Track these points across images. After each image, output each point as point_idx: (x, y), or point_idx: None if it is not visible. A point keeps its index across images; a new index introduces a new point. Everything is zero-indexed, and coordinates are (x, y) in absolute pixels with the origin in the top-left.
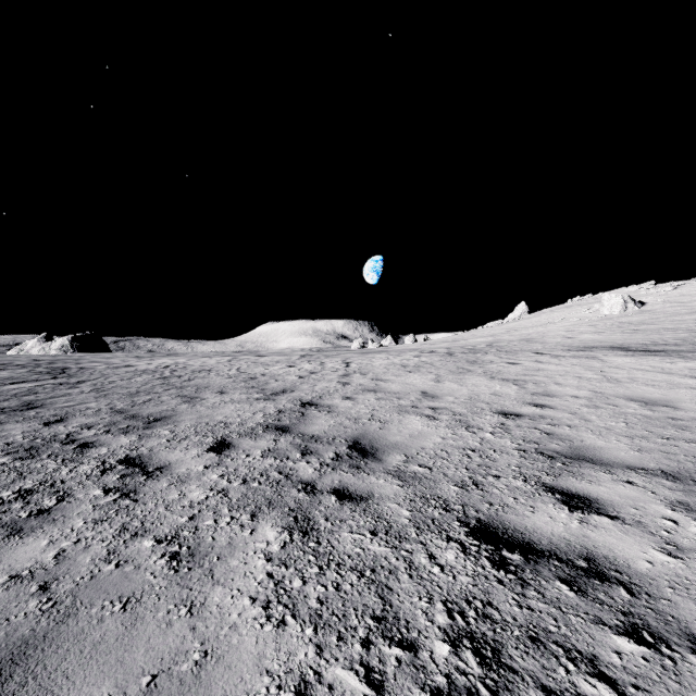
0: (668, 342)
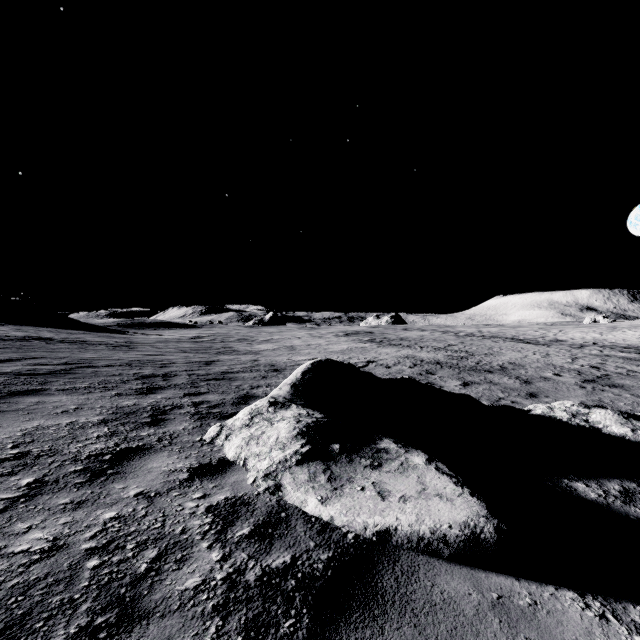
0: None
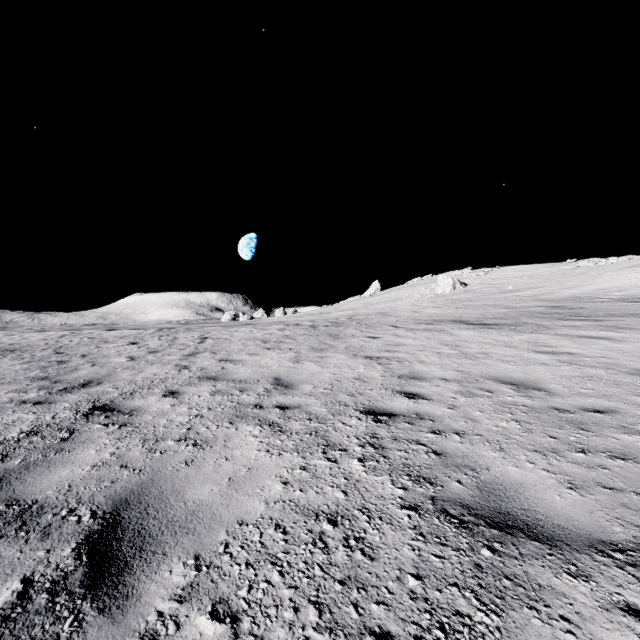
0: (495, 316)
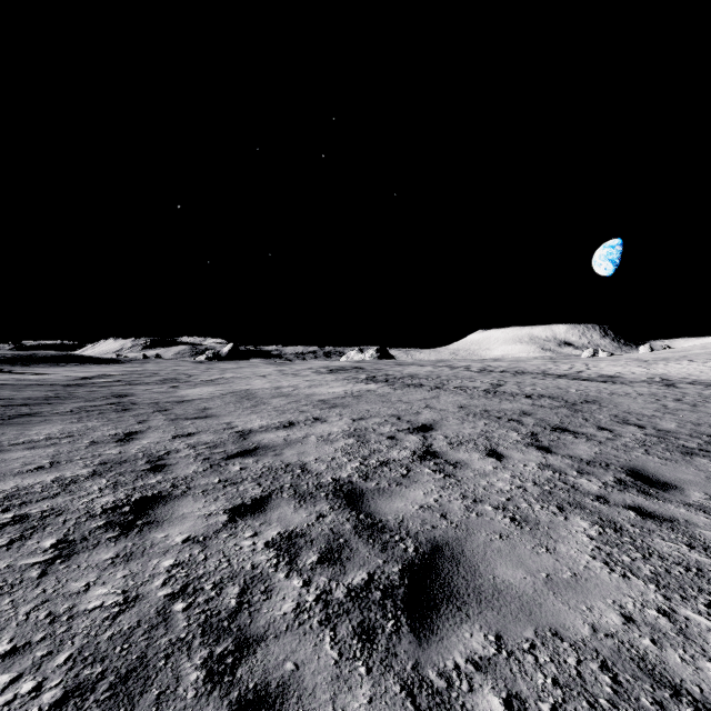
0: None
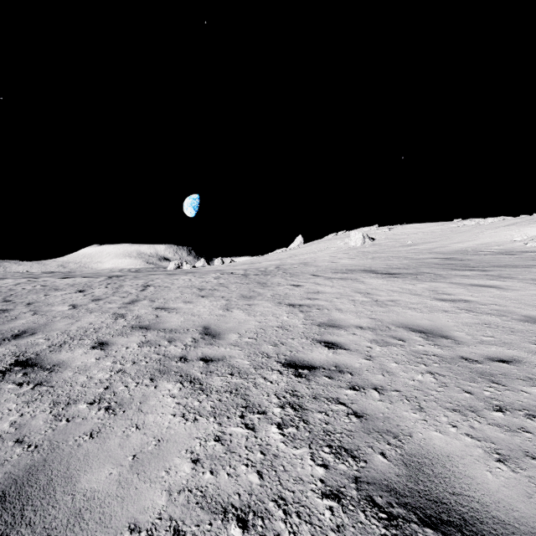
0: (399, 266)
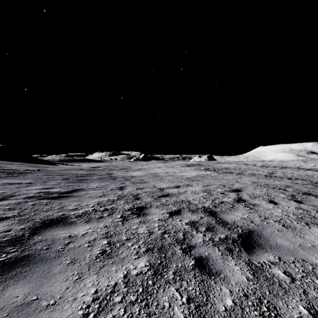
0: None
